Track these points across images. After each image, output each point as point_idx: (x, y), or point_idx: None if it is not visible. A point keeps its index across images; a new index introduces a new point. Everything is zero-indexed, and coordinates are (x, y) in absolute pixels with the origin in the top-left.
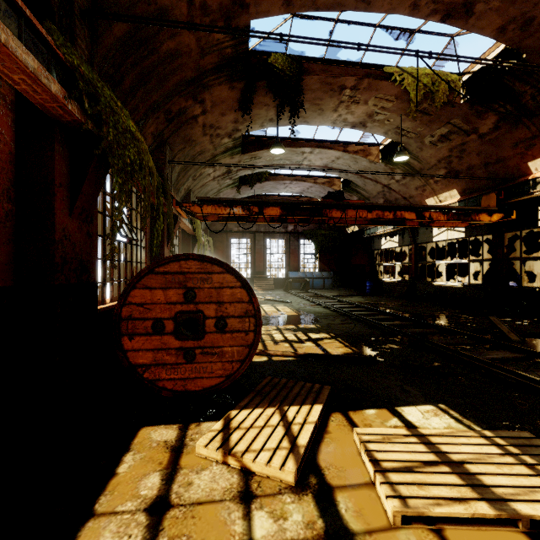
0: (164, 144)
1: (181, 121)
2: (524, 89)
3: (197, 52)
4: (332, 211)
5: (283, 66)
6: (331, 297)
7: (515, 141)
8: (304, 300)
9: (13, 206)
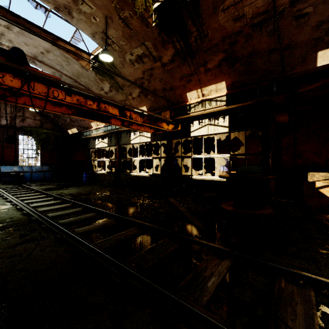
0: None
1: None
2: (192, 29)
3: None
4: (5, 75)
5: None
6: (41, 191)
7: (181, 75)
8: (0, 199)
9: None
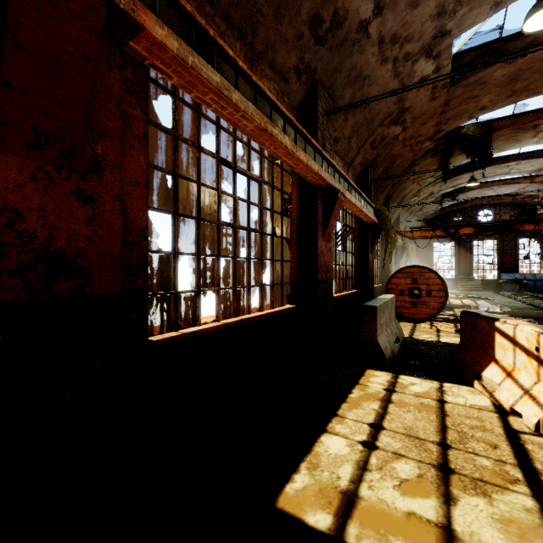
0: (389, 199)
1: (399, 184)
2: None
3: (412, 156)
4: (524, 225)
5: (474, 132)
6: None
7: None
8: (510, 299)
9: (357, 252)
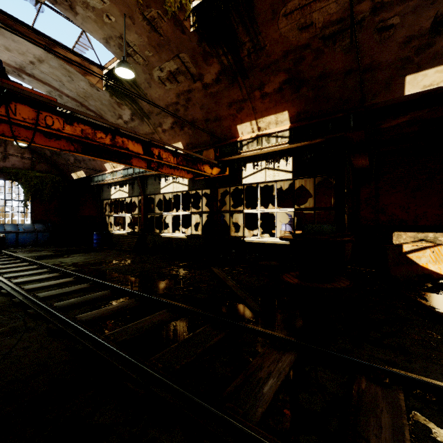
0: None
1: None
2: (244, 39)
3: None
4: None
5: None
6: (31, 260)
7: (230, 100)
8: None
9: None
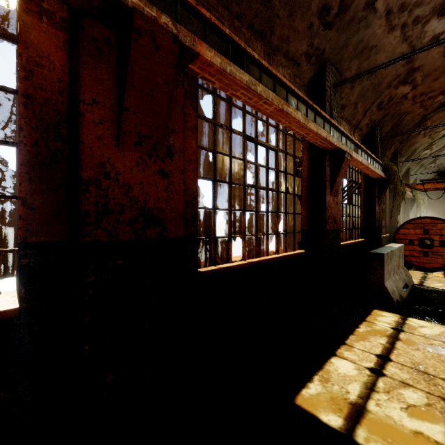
0: (396, 154)
1: (408, 139)
2: None
3: (423, 111)
4: None
5: None
6: None
7: None
8: None
9: (363, 205)
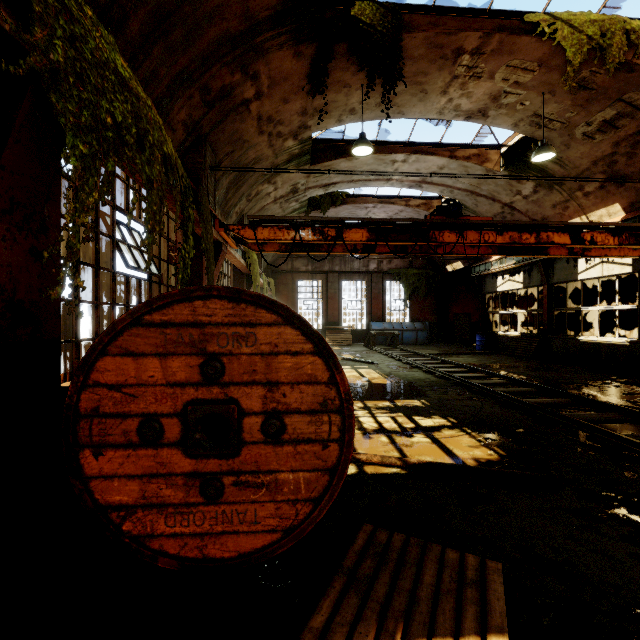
0: (202, 142)
1: (226, 107)
2: None
3: None
4: (444, 233)
5: (372, 19)
6: (430, 356)
7: None
8: (394, 360)
9: None
